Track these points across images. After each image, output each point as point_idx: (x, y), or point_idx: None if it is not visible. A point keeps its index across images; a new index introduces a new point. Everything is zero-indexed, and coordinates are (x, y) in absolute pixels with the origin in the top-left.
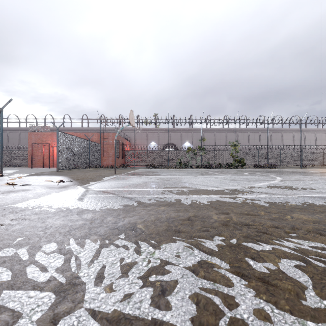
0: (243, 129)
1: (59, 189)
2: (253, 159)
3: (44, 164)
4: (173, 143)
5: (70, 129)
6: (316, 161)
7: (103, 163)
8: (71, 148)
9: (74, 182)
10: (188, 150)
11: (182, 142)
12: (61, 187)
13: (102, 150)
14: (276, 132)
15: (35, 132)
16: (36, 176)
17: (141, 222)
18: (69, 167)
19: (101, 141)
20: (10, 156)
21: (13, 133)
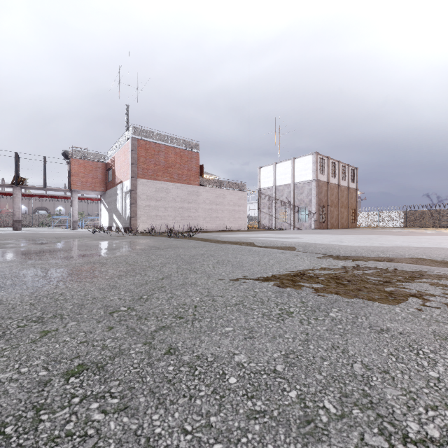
0: None
1: None
2: None
3: None
4: (46, 207)
5: None
6: None
7: None
8: None
9: None
10: (49, 216)
11: (55, 206)
12: None
13: None
14: None
15: None
16: None
17: None
18: None
19: None
20: None
21: None
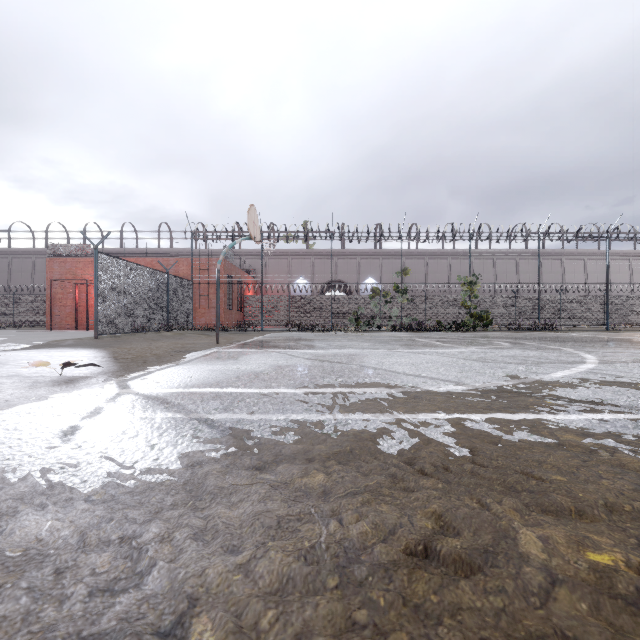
0: (483, 252)
1: (53, 388)
2: (505, 312)
3: (77, 322)
4: (343, 281)
5: (135, 251)
6: (634, 317)
7: (199, 321)
8: (126, 289)
9: (109, 367)
10: (373, 293)
11: (360, 278)
12: (65, 381)
13: (197, 294)
14: (551, 258)
15: (60, 258)
16: (37, 350)
17: (223, 580)
18: (123, 329)
19: (195, 276)
20: (13, 307)
21: (20, 261)
